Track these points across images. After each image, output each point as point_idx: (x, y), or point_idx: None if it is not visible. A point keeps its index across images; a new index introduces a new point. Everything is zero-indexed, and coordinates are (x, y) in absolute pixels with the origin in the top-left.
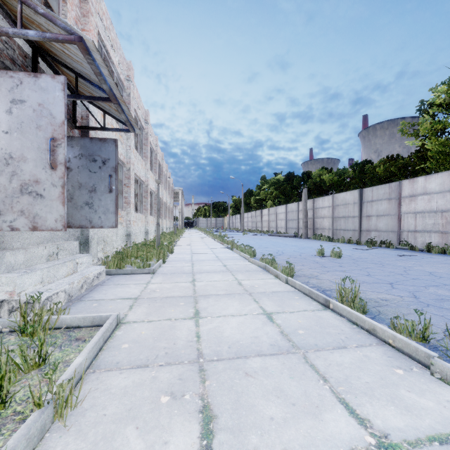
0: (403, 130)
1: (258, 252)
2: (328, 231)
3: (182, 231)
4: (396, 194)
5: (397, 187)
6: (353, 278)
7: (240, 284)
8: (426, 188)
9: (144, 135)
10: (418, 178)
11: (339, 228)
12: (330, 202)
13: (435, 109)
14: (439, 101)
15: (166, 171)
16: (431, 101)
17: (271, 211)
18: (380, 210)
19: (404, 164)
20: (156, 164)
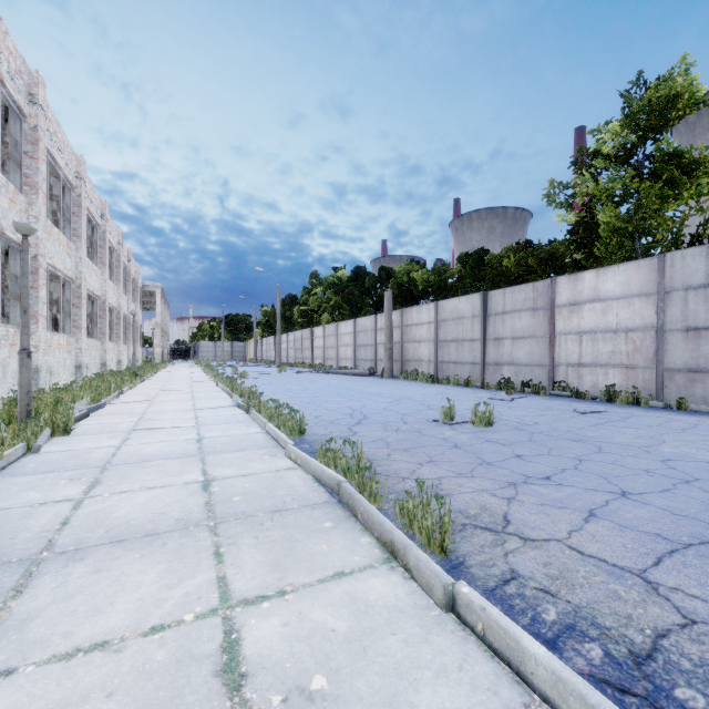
0: (550, 195)
1: (309, 415)
2: (428, 365)
3: (157, 367)
4: (547, 301)
5: (548, 289)
6: (612, 517)
7: (229, 670)
8: (598, 291)
9: (26, 131)
10: (585, 273)
11: (447, 359)
12: (432, 315)
13: (601, 162)
14: (605, 150)
15: (118, 243)
16: (596, 148)
17: (329, 331)
18: (517, 329)
19: (549, 253)
20: (78, 217)
